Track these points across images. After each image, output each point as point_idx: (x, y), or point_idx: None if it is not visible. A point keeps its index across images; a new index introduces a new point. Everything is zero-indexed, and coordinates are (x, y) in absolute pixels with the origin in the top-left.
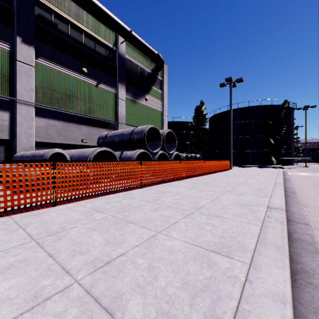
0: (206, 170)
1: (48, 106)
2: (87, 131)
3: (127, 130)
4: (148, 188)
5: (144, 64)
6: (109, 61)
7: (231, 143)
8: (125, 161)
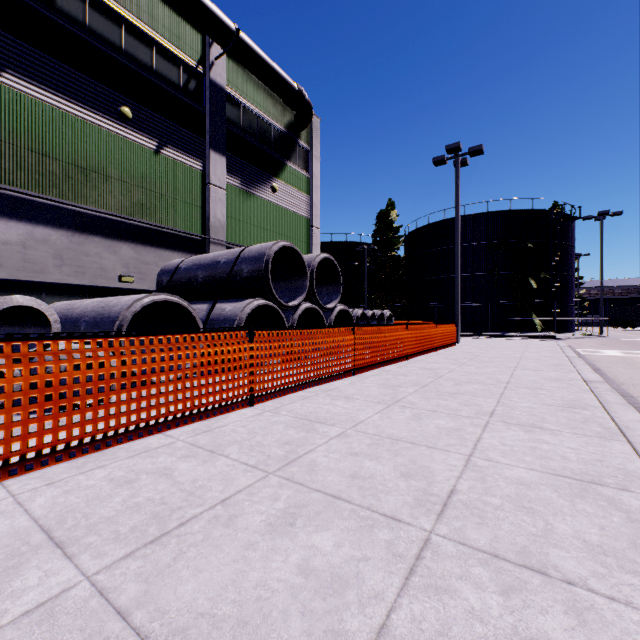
0: (410, 348)
1: (29, 192)
2: (133, 256)
3: (227, 253)
4: (270, 406)
5: (270, 110)
6: (189, 97)
7: (458, 287)
8: (202, 333)
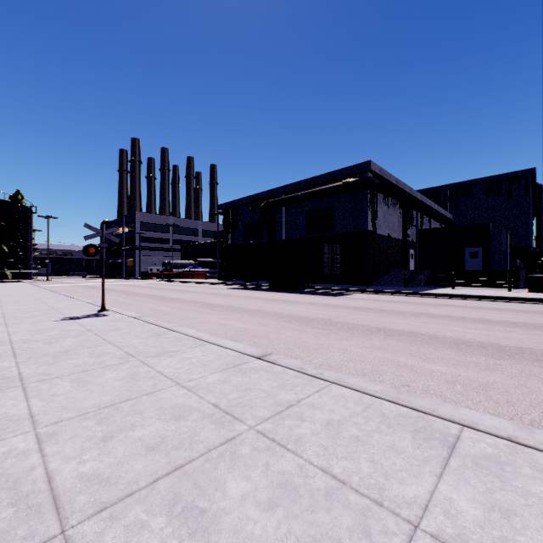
0: None
1: None
2: None
3: None
4: None
5: None
6: None
7: None
8: None
